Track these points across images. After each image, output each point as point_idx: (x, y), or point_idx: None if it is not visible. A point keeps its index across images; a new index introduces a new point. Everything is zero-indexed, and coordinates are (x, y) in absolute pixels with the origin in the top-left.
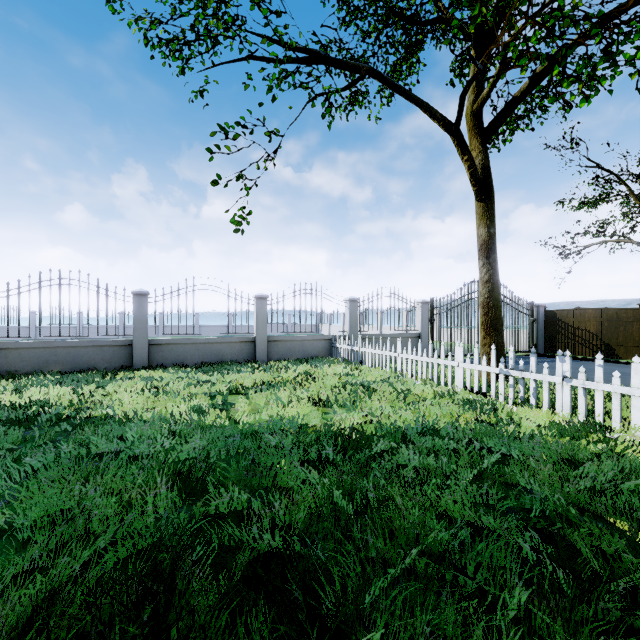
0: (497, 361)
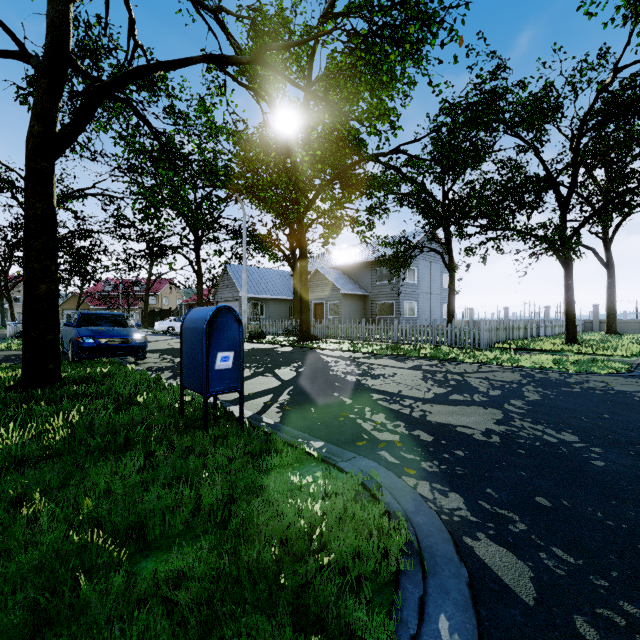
0: (607, 327)
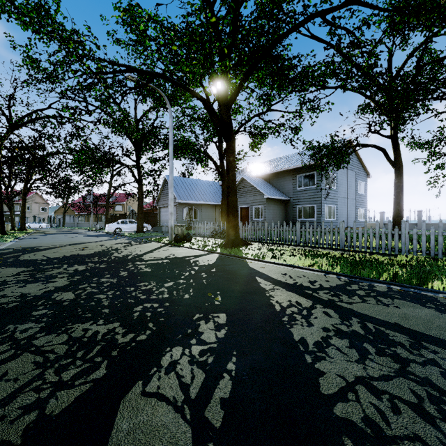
0: None
